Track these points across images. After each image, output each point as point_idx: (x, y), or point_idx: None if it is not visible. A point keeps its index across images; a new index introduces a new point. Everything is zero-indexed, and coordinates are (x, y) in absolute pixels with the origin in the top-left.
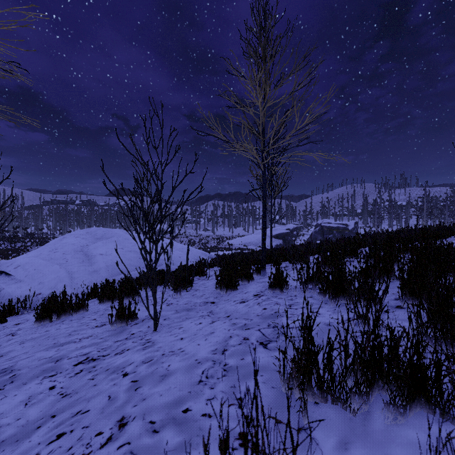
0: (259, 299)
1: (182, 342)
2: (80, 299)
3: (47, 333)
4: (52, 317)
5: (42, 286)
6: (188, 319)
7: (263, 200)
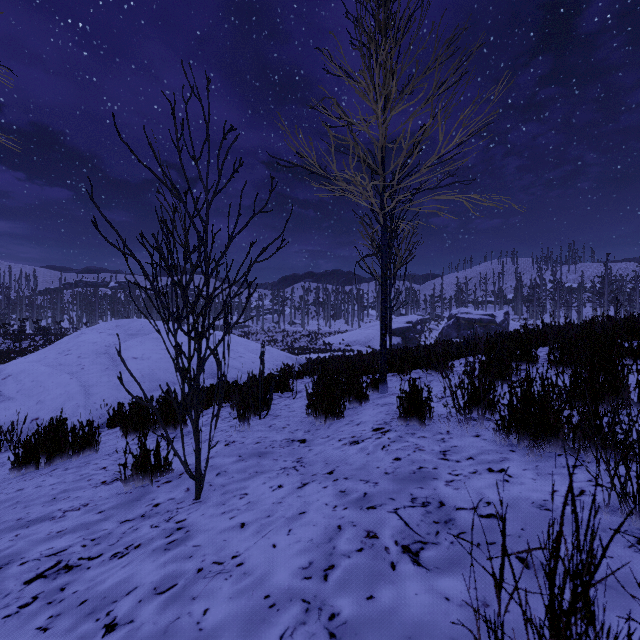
0: (384, 438)
1: (242, 535)
2: (85, 432)
3: (17, 495)
4: (38, 462)
5: (41, 406)
6: (258, 475)
7: (382, 273)
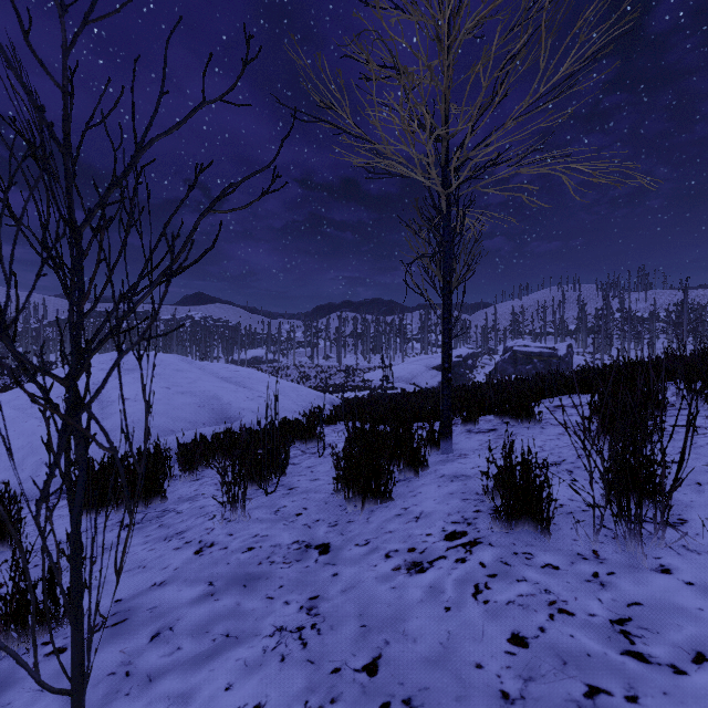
0: (473, 563)
1: None
2: None
3: None
4: None
5: None
6: (226, 648)
7: (445, 281)
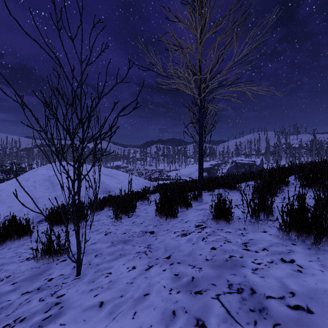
0: (203, 232)
1: (98, 315)
2: (24, 226)
3: None
4: None
5: (10, 209)
6: (121, 257)
7: (199, 133)
